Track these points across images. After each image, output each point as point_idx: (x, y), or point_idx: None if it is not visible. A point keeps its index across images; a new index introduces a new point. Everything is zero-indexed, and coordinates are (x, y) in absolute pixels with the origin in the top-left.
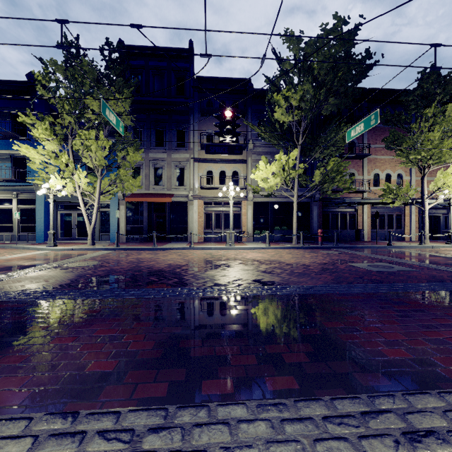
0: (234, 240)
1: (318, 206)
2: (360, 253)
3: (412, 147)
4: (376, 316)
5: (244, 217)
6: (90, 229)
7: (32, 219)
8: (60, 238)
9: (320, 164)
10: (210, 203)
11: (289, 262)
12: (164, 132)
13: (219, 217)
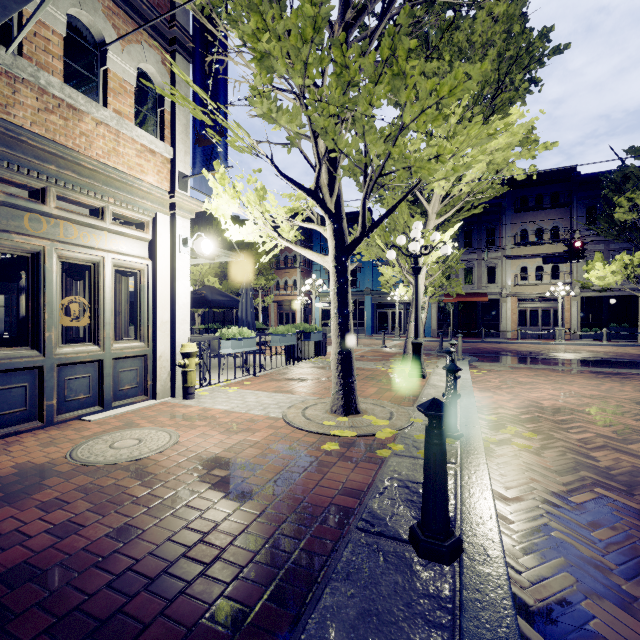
0: (564, 336)
1: None
2: None
3: None
4: None
5: (567, 313)
6: (422, 325)
7: (361, 317)
8: (378, 332)
9: None
10: (525, 300)
11: (635, 353)
12: (472, 233)
13: (536, 314)
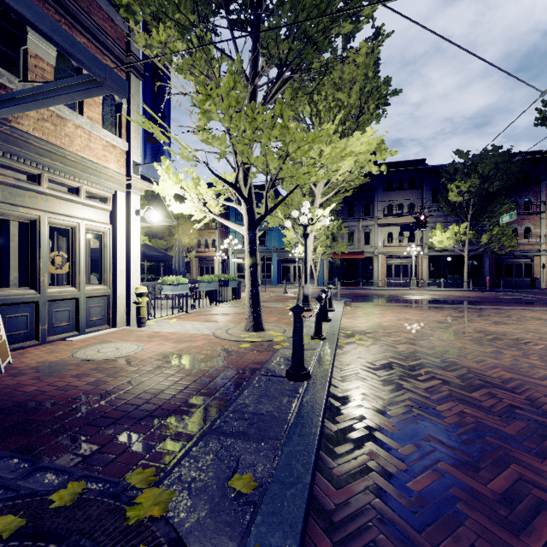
0: (416, 284)
1: (491, 258)
2: (516, 294)
3: None
4: (486, 303)
5: (419, 267)
6: (316, 276)
7: (268, 270)
8: (282, 282)
9: (488, 228)
10: (391, 257)
11: (458, 295)
12: (354, 206)
13: (398, 268)
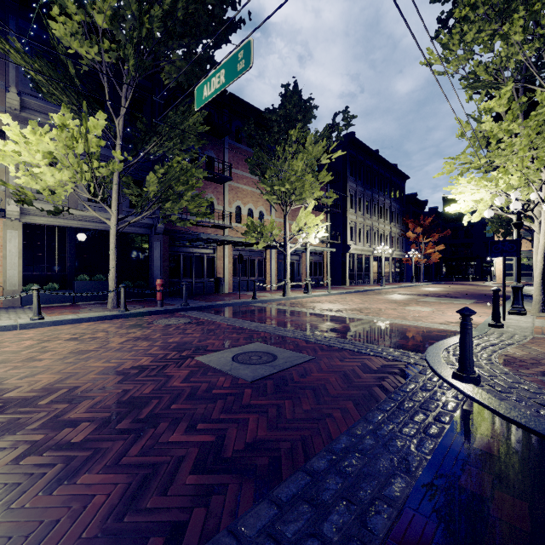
0: None
1: (164, 243)
2: (220, 320)
3: (276, 177)
4: None
5: None
6: None
7: None
8: None
9: (159, 168)
10: None
11: (27, 386)
12: None
13: None
